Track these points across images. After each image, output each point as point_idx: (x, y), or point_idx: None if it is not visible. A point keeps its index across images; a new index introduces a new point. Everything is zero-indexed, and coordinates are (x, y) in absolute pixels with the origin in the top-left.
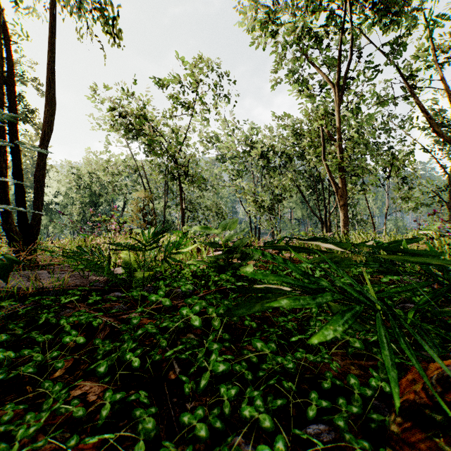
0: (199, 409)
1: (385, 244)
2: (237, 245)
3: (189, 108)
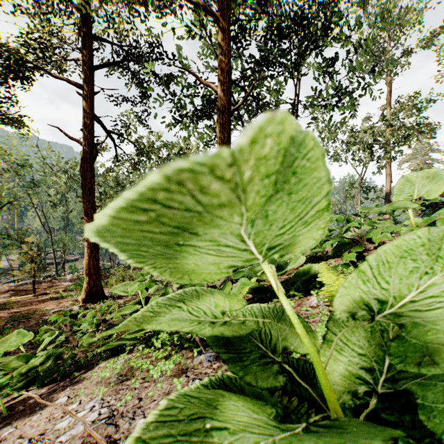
0: None
1: None
2: None
3: None
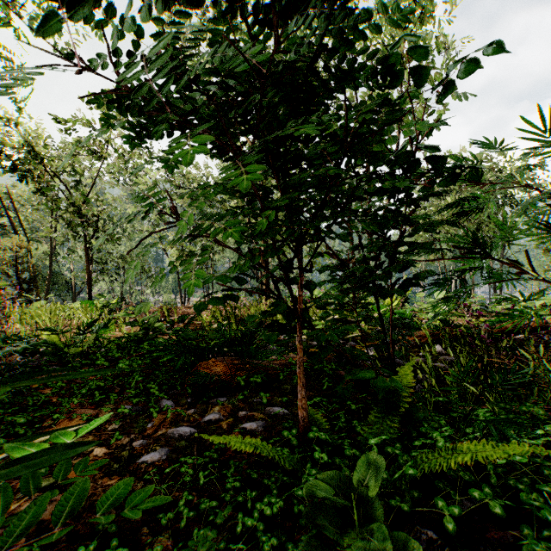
0: (132, 389)
1: (218, 325)
2: (153, 322)
3: (99, 157)
